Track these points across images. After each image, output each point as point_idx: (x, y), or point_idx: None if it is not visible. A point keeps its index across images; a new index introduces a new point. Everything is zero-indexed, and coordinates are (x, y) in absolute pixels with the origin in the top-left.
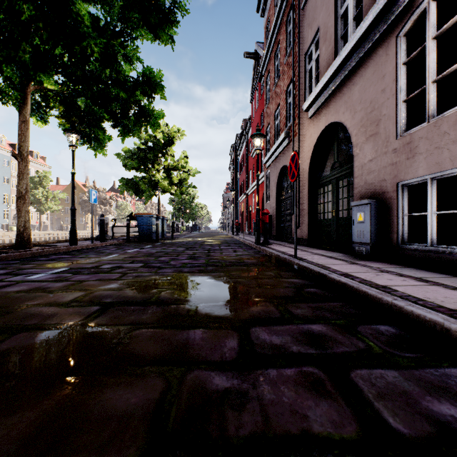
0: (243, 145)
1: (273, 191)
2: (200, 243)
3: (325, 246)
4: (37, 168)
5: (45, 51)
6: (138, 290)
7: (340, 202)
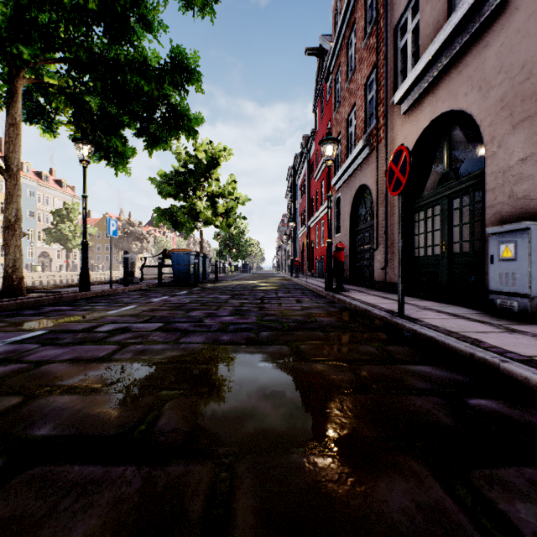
0: (304, 166)
1: (345, 219)
2: (250, 288)
3: (429, 295)
4: (65, 200)
5: (31, 19)
6: (122, 395)
7: (455, 230)
